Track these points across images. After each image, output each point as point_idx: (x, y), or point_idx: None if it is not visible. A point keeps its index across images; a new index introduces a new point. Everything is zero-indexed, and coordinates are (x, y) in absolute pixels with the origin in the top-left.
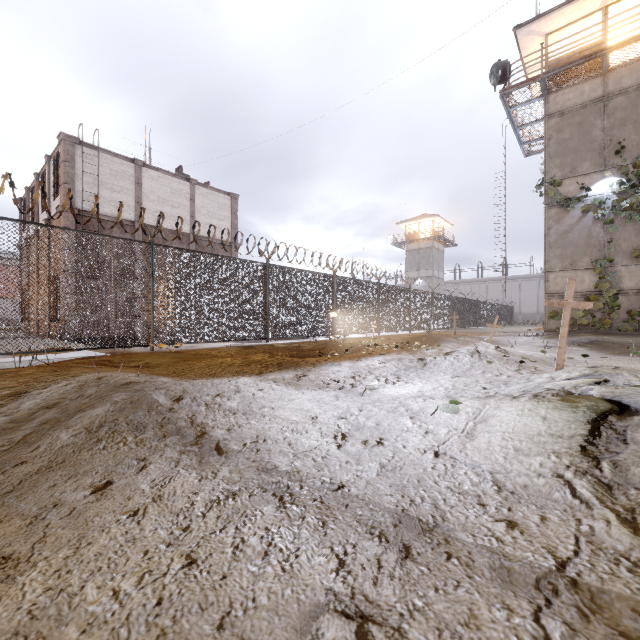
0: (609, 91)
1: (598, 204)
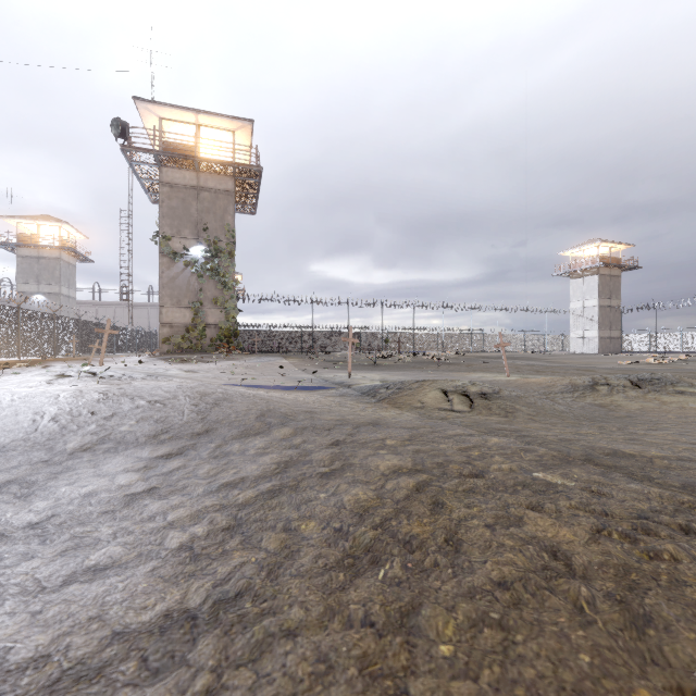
0: (201, 185)
1: (194, 262)
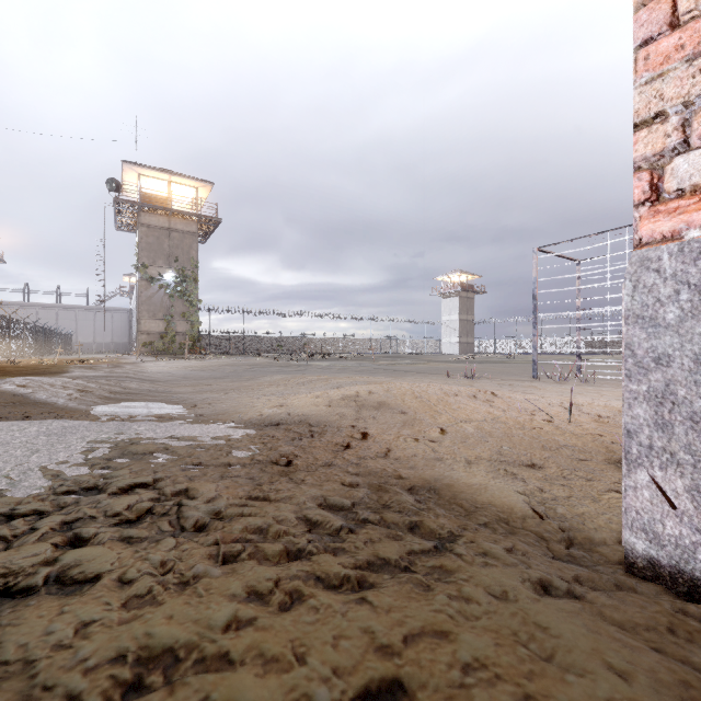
0: (172, 227)
1: (167, 285)
